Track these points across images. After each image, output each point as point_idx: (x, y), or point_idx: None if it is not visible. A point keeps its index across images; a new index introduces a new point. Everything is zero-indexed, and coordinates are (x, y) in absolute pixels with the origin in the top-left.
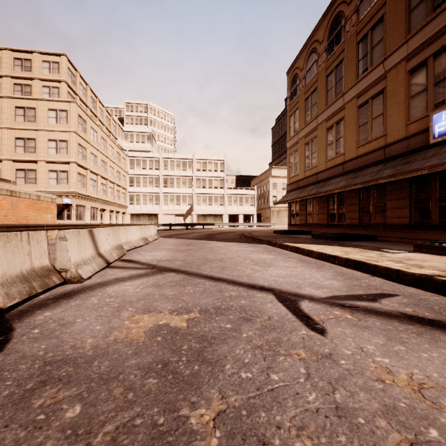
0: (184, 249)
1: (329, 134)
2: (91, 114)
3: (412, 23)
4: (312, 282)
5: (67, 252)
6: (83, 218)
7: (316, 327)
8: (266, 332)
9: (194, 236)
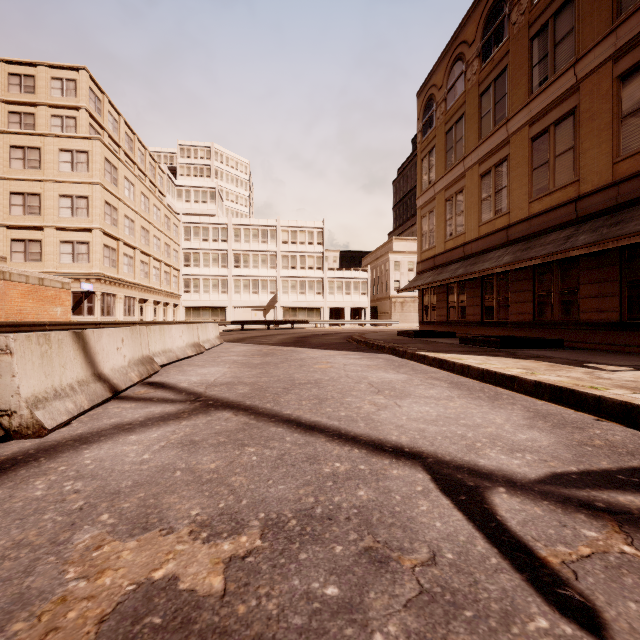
0: (257, 362)
1: (485, 184)
2: (126, 159)
3: None
4: (494, 435)
5: (13, 377)
6: (113, 313)
7: (566, 596)
8: (437, 624)
9: (277, 340)
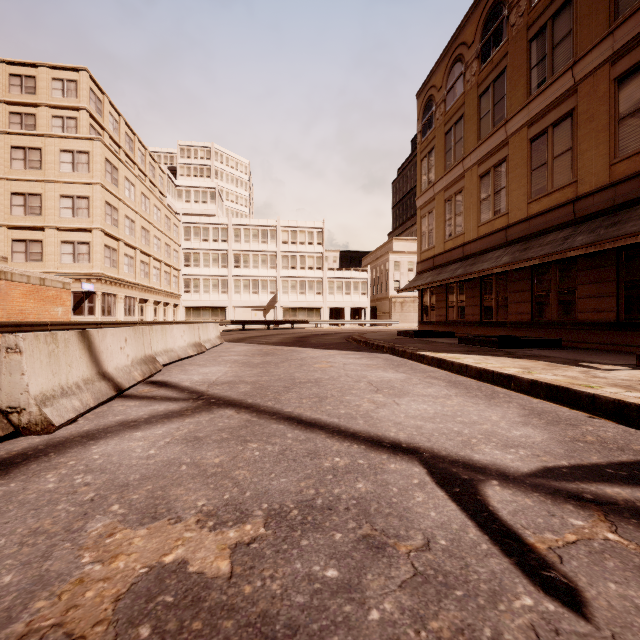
0: (258, 361)
1: (484, 185)
2: (127, 159)
3: (621, 2)
4: (489, 432)
5: (22, 375)
6: (114, 313)
7: (551, 577)
8: (430, 602)
9: (278, 340)
